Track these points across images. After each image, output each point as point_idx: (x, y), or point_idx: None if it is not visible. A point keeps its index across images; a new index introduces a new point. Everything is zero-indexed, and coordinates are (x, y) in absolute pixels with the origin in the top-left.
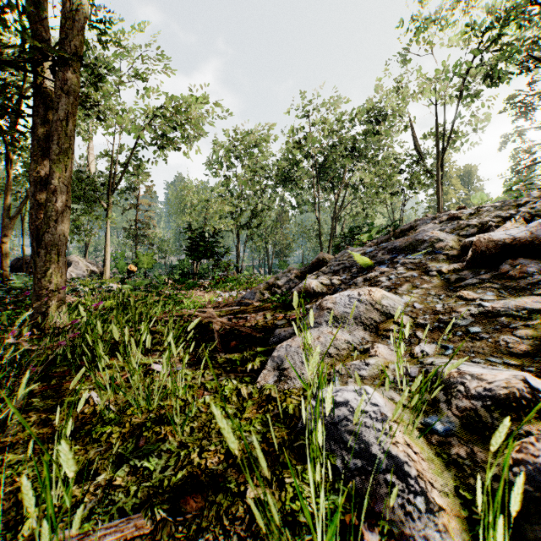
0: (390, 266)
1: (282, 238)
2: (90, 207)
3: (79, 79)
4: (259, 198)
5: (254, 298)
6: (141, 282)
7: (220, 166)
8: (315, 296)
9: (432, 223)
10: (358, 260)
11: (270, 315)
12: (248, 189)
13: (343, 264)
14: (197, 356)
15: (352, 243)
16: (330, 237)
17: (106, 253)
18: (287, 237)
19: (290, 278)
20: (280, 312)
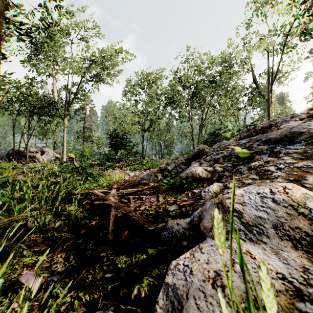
0: (272, 156)
1: (169, 137)
2: (53, 118)
3: (5, 1)
4: (156, 113)
5: (150, 179)
6: (69, 166)
7: (132, 94)
8: (201, 181)
9: (292, 120)
10: (239, 150)
11: (162, 198)
12: (149, 108)
13: (222, 153)
14: (84, 252)
15: (214, 139)
16: (198, 136)
17: (63, 146)
18: (172, 137)
19: (177, 164)
20: (170, 194)
